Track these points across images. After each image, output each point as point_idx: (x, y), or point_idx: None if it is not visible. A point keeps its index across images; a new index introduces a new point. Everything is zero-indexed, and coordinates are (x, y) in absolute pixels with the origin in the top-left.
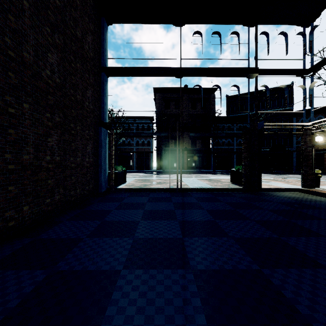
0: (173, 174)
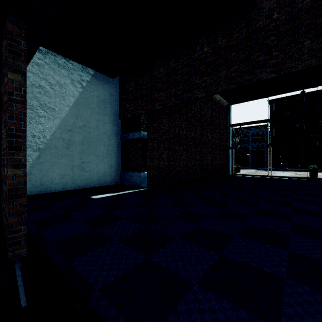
0: (281, 171)
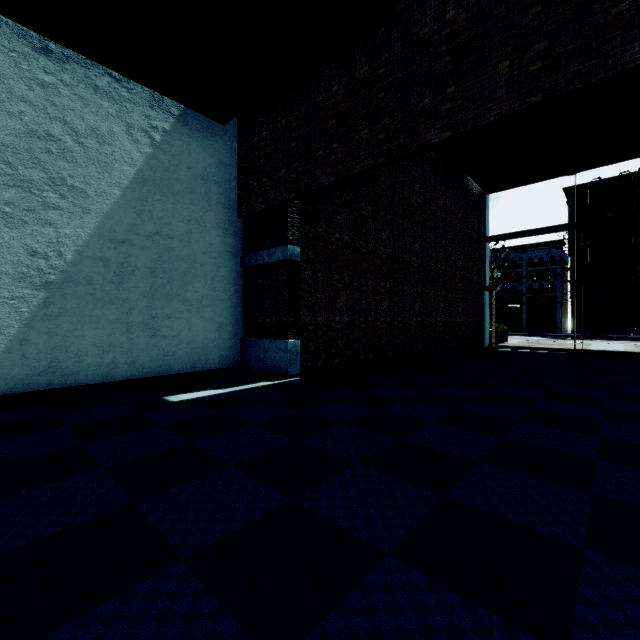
0: (596, 340)
